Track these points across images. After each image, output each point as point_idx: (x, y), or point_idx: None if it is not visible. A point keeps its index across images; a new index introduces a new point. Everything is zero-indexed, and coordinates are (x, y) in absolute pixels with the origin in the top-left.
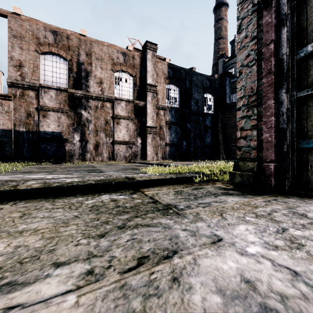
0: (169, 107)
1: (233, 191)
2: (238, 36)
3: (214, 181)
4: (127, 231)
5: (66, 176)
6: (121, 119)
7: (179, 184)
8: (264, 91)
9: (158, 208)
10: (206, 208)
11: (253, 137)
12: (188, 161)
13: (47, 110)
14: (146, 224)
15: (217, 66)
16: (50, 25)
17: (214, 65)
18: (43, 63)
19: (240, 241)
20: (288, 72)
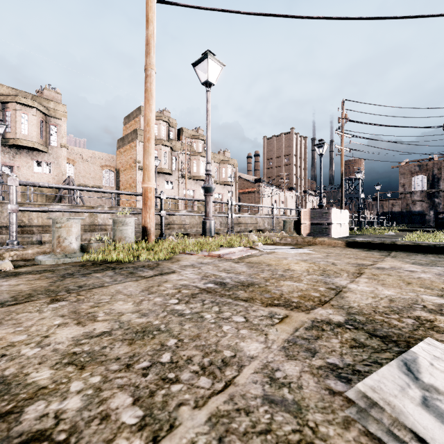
0: None
1: None
2: None
3: None
4: None
5: None
6: None
7: None
8: None
9: None
10: None
11: None
12: None
13: (415, 202)
14: None
15: None
16: (416, 163)
17: None
18: (413, 181)
19: None
20: None
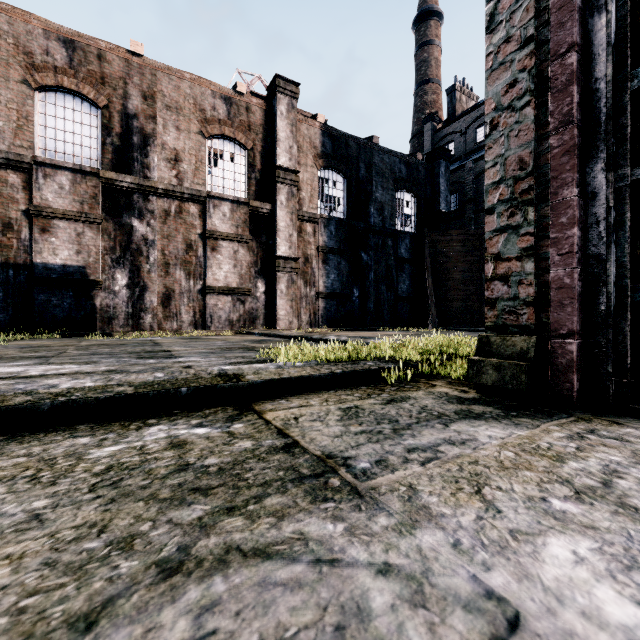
0: (325, 217)
1: (482, 408)
2: (489, 40)
3: (429, 378)
4: (188, 589)
5: (80, 368)
6: (220, 239)
7: (349, 387)
8: (554, 167)
9: (299, 471)
10: (431, 467)
11: (526, 277)
12: (363, 329)
13: (52, 216)
14: (258, 545)
15: (420, 138)
16: (58, 26)
17: (416, 136)
18: (41, 110)
19: (587, 629)
20: (610, 120)
